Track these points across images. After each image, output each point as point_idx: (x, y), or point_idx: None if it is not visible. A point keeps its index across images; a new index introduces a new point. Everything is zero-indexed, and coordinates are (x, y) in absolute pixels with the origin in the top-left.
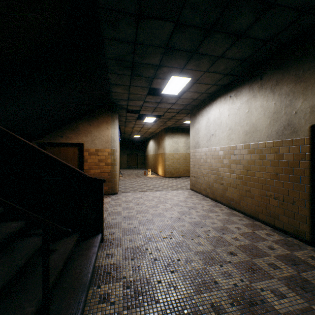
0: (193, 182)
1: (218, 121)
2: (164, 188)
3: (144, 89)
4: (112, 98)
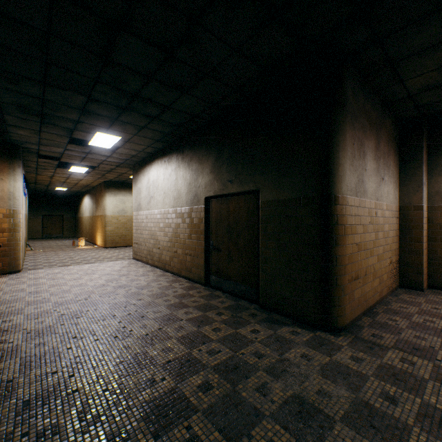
0: (136, 249)
1: (157, 184)
2: (99, 260)
3: (63, 137)
4: (11, 138)
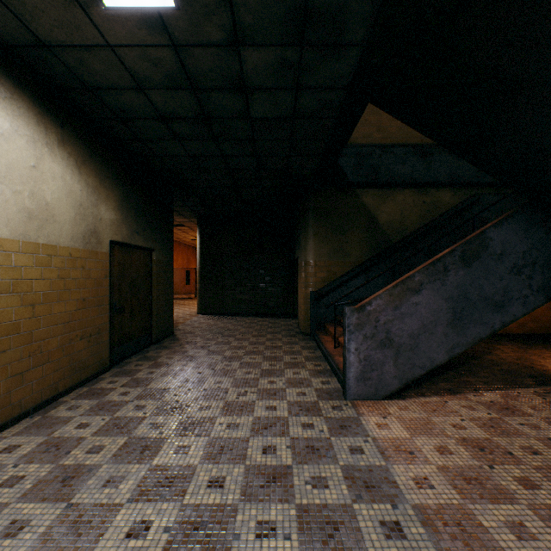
0: None
1: None
2: None
3: None
4: None
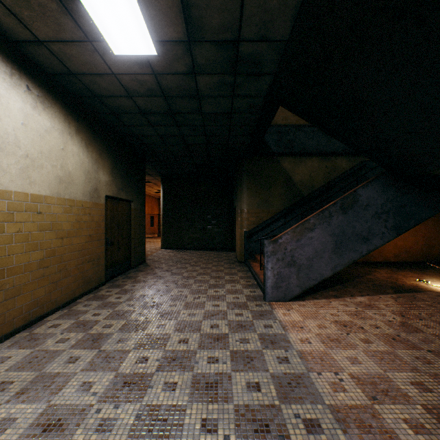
0: None
1: None
2: None
3: None
4: None
